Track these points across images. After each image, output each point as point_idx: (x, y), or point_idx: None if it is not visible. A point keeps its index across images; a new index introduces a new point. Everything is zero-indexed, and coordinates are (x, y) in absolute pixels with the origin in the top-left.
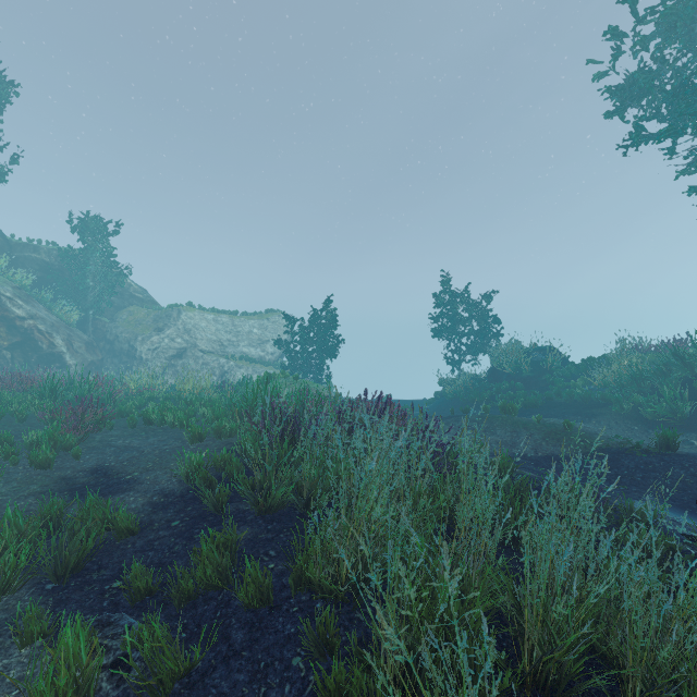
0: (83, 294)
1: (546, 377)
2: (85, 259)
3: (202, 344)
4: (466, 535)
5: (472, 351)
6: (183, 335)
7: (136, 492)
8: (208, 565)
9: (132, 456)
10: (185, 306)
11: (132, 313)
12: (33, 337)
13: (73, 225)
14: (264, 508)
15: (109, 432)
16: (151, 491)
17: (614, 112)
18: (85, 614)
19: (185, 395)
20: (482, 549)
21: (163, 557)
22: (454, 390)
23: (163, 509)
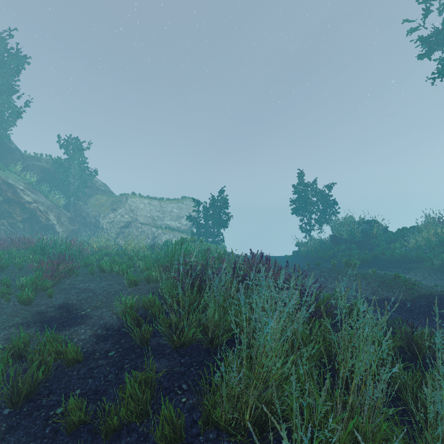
0: (67, 187)
1: (372, 241)
2: (68, 165)
3: (141, 219)
4: (359, 388)
5: (318, 223)
6: (129, 213)
7: (86, 326)
8: (130, 402)
9: (88, 296)
10: (130, 194)
11: (97, 199)
12: (36, 214)
13: (61, 144)
14: (178, 344)
15: (76, 278)
16: (97, 325)
17: (424, 54)
18: (29, 442)
19: (128, 252)
20: (376, 404)
21: (99, 384)
22: (307, 249)
23: (104, 340)
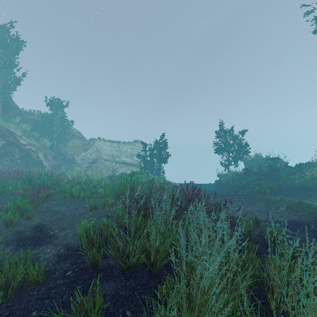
0: (52, 134)
1: (276, 173)
2: (53, 118)
3: (104, 156)
4: None
5: (234, 160)
6: (96, 152)
7: (52, 245)
8: None
9: (58, 218)
10: (97, 139)
11: (73, 142)
12: (29, 153)
13: (47, 103)
14: (124, 267)
15: (52, 202)
16: (61, 245)
17: None
18: None
19: (93, 181)
20: None
21: (54, 306)
22: (226, 179)
23: (64, 260)
